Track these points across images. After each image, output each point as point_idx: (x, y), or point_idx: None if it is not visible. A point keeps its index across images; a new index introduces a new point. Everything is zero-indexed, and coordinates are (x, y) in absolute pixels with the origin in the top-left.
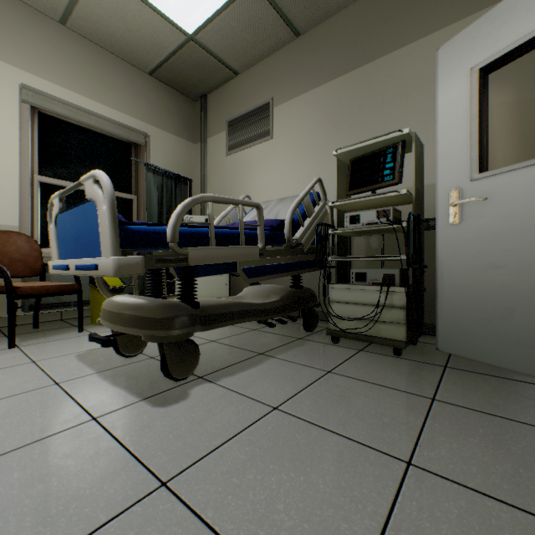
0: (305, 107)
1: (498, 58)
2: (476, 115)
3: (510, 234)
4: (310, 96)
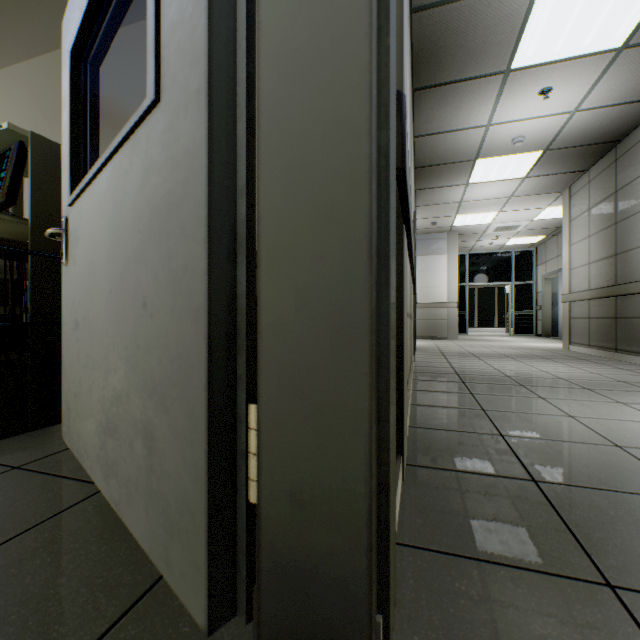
0: (15, 85)
1: (76, 42)
2: (69, 117)
3: (81, 281)
4: (21, 70)
